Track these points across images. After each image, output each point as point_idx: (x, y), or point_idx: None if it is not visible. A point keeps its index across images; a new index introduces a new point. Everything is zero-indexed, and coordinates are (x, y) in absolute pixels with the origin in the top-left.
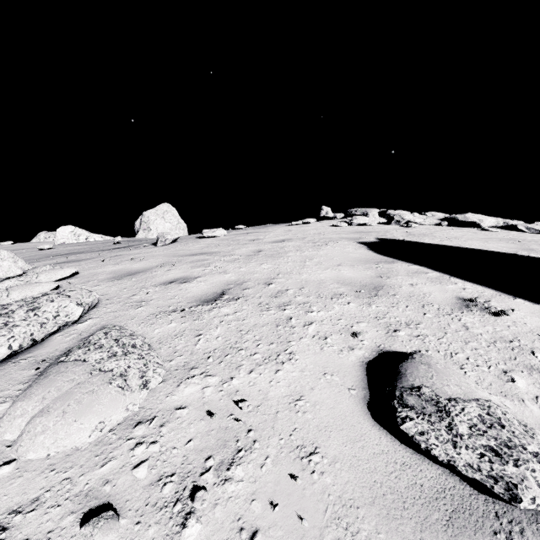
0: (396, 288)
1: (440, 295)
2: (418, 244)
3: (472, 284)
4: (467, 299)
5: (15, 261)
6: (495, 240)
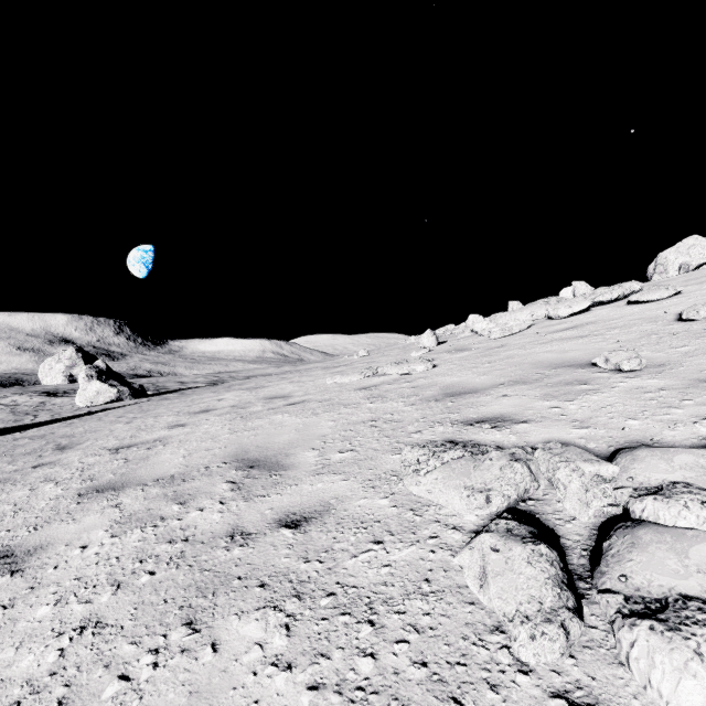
0: None
1: None
2: None
3: None
4: None
5: (586, 286)
6: None
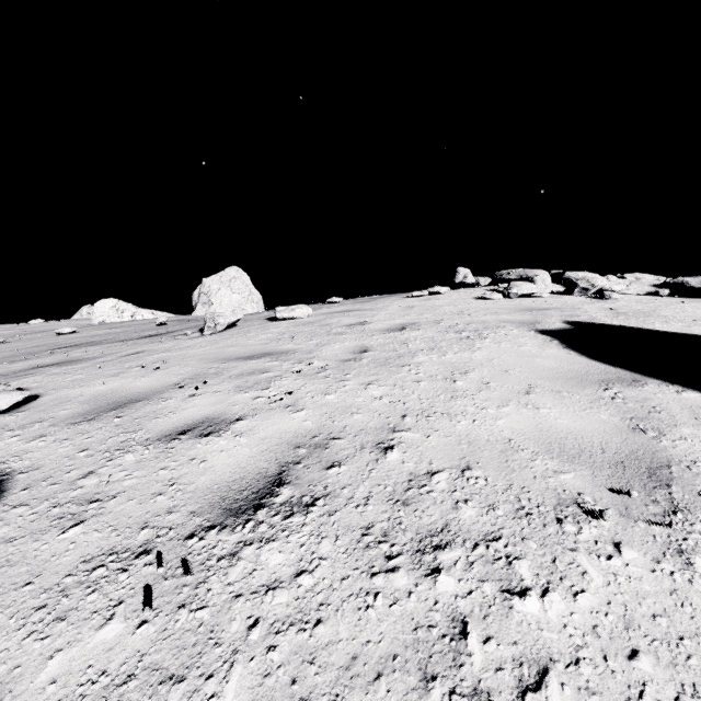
0: None
1: None
2: (650, 333)
3: None
4: None
5: None
6: None
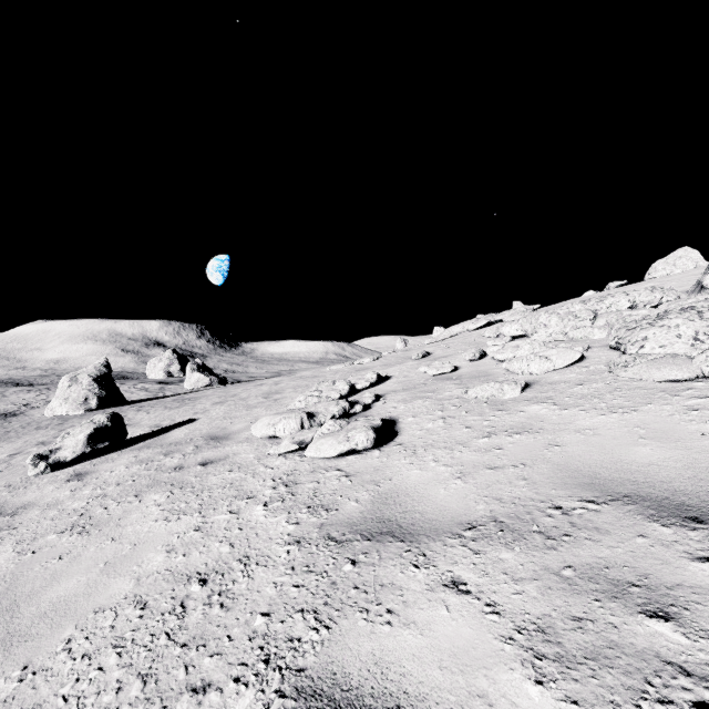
0: None
1: None
2: None
3: None
4: None
5: (521, 305)
6: None
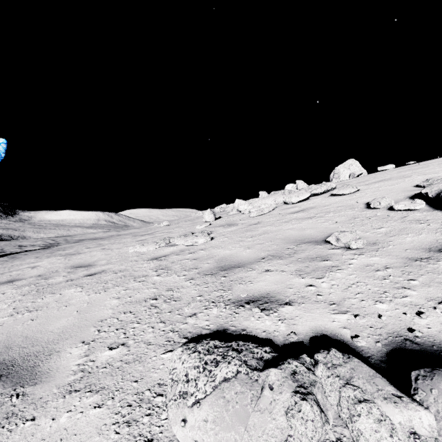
0: None
1: None
2: None
3: None
4: None
5: (304, 184)
6: None
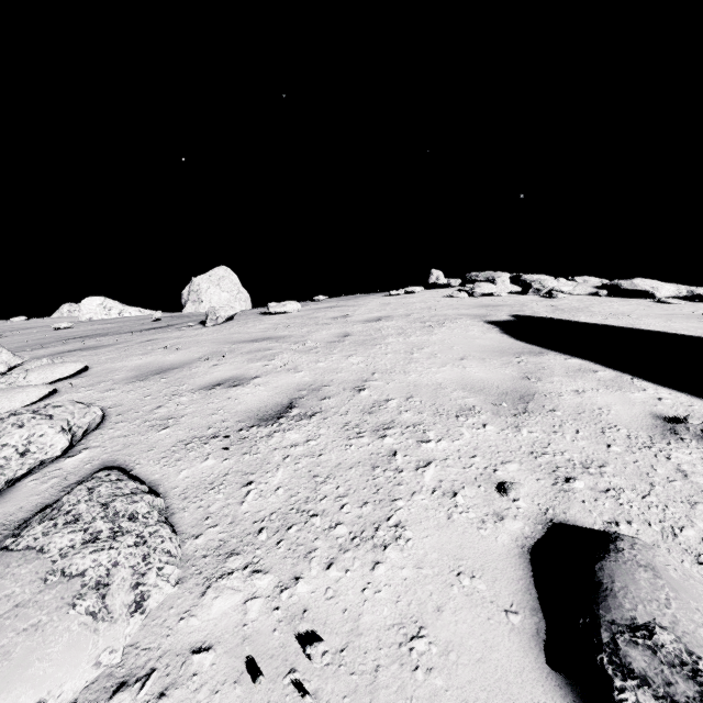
0: (555, 399)
1: (624, 411)
2: (572, 324)
3: (670, 391)
4: (668, 417)
5: None
6: (681, 317)
